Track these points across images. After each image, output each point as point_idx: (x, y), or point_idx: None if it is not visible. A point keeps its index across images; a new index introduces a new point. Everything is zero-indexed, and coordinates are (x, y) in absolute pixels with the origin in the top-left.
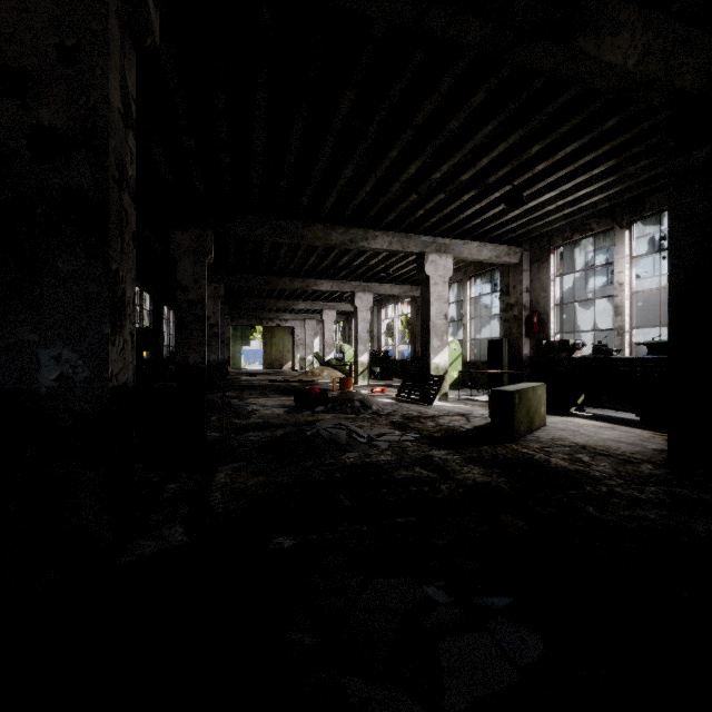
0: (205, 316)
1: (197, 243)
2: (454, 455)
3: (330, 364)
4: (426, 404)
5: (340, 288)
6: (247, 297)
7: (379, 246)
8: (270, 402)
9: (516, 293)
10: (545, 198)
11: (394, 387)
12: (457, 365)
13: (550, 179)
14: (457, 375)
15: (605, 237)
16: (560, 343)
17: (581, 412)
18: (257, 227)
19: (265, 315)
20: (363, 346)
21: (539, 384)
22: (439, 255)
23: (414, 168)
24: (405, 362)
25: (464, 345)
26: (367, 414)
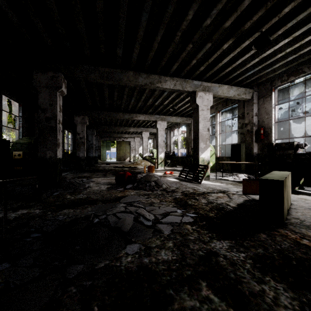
0: (57, 127)
1: (51, 81)
2: (239, 251)
3: (146, 158)
4: (197, 182)
5: (149, 119)
6: (105, 126)
7: (168, 86)
8: (104, 180)
9: (249, 116)
10: (279, 46)
11: (177, 171)
12: (212, 159)
13: (289, 24)
14: (212, 164)
15: (288, 92)
16: (286, 144)
17: (302, 190)
18: (91, 72)
19: (115, 135)
20: (161, 149)
21: (287, 172)
22: (204, 92)
23: (191, 14)
24: (183, 157)
25: (216, 148)
26: (159, 191)
